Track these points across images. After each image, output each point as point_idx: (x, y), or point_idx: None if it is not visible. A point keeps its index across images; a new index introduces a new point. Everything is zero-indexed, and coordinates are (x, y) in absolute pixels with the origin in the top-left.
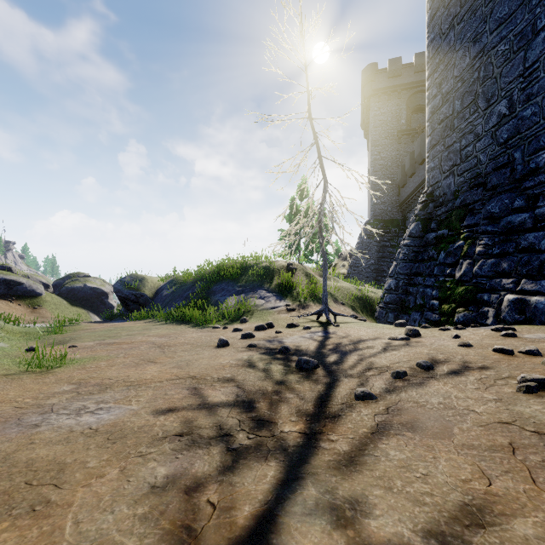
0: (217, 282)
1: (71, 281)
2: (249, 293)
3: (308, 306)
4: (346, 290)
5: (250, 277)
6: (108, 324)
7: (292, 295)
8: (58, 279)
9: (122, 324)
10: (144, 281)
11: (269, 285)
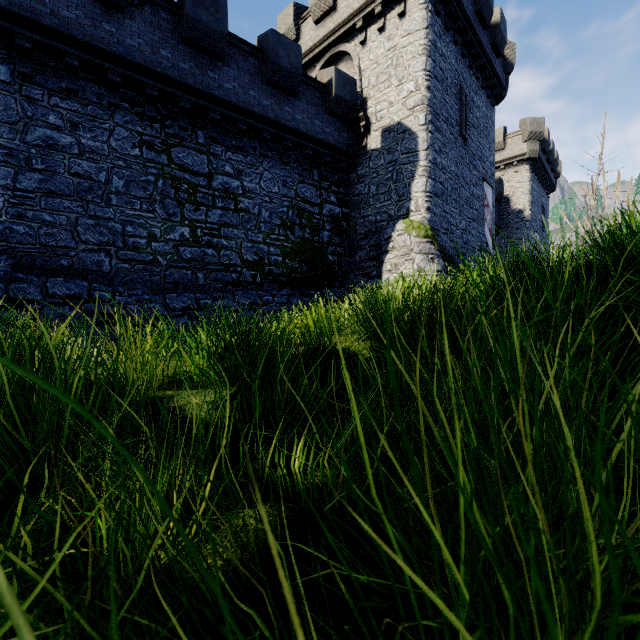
0: None
1: None
2: None
3: None
4: None
5: None
6: None
7: None
8: None
9: None
10: None
11: None
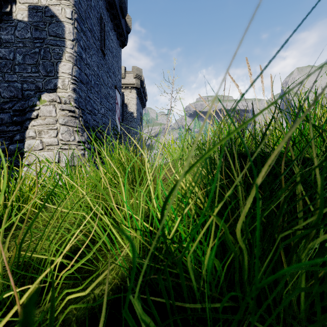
0: None
1: None
2: None
3: None
4: None
5: None
6: None
7: None
8: None
9: None
10: None
11: None
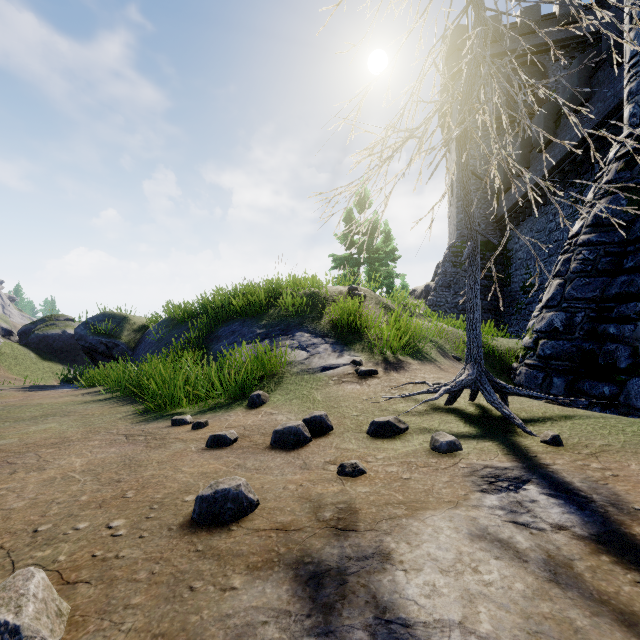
0: (227, 320)
1: (44, 326)
2: (277, 338)
3: (402, 366)
4: (451, 335)
5: (283, 310)
6: (45, 391)
7: (363, 342)
8: (28, 324)
9: (44, 395)
10: (122, 322)
11: (317, 324)
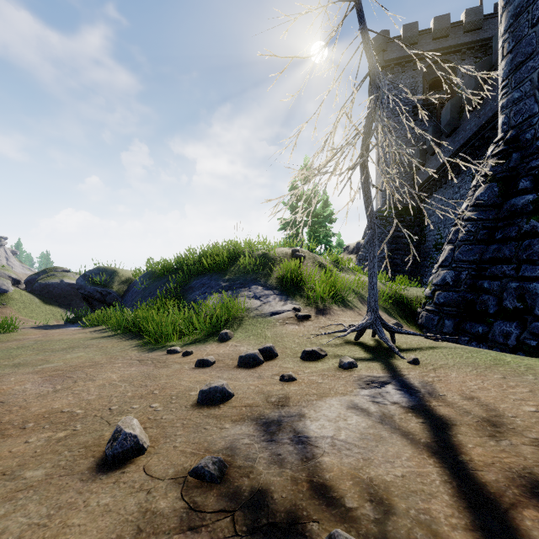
0: (198, 275)
1: (46, 276)
2: (238, 290)
3: (330, 311)
4: None
5: (242, 267)
6: (56, 330)
7: (302, 294)
8: (32, 274)
9: (60, 333)
10: (113, 275)
11: (267, 279)
